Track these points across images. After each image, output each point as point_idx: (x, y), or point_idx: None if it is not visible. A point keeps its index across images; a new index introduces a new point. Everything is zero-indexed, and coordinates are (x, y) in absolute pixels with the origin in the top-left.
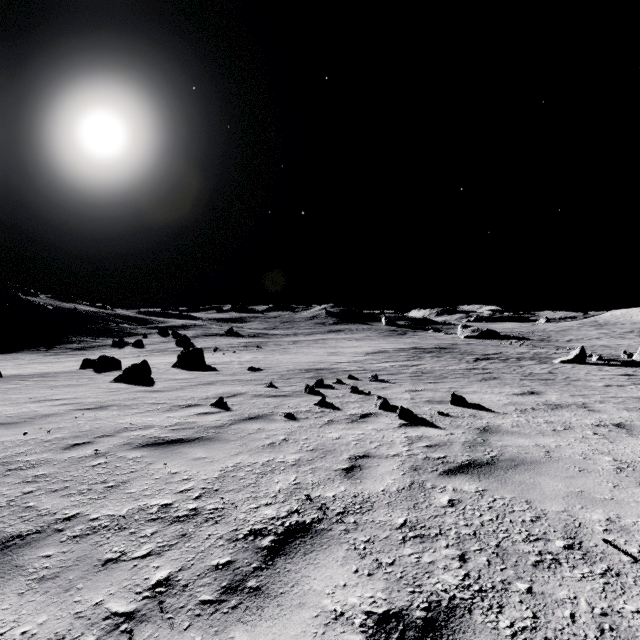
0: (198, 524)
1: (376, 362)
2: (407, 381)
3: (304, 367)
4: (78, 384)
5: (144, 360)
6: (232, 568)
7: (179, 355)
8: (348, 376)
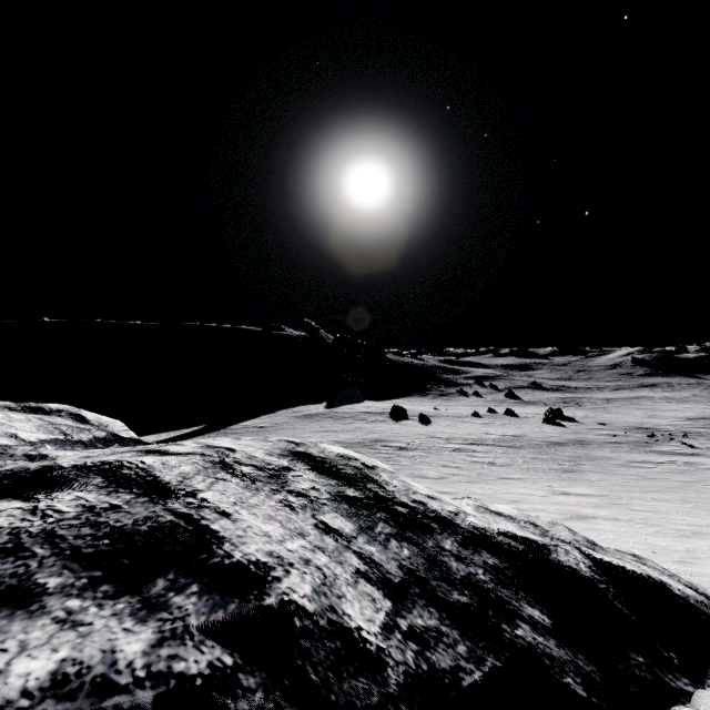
0: (642, 450)
1: (693, 427)
2: (707, 440)
3: (634, 425)
4: (530, 423)
5: (552, 415)
6: (652, 452)
7: (549, 411)
8: (668, 434)
